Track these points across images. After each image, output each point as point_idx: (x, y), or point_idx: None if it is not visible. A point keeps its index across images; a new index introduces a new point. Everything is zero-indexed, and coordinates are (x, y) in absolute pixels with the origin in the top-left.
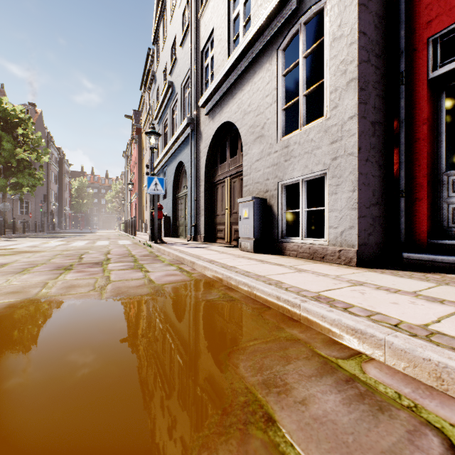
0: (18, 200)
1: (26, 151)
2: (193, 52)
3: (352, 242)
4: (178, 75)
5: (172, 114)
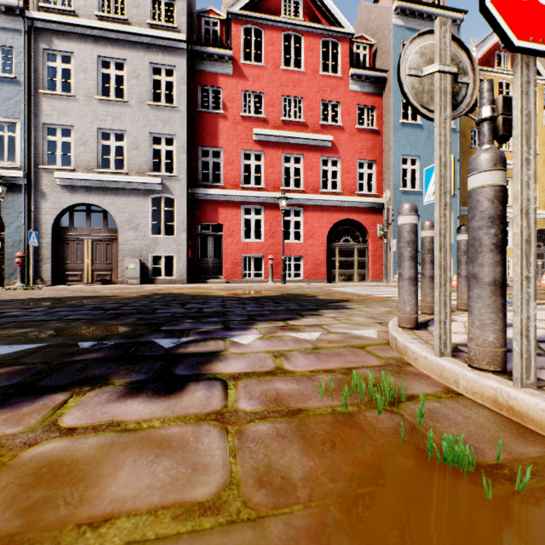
0: None
1: None
2: (25, 111)
3: (185, 277)
4: None
5: None
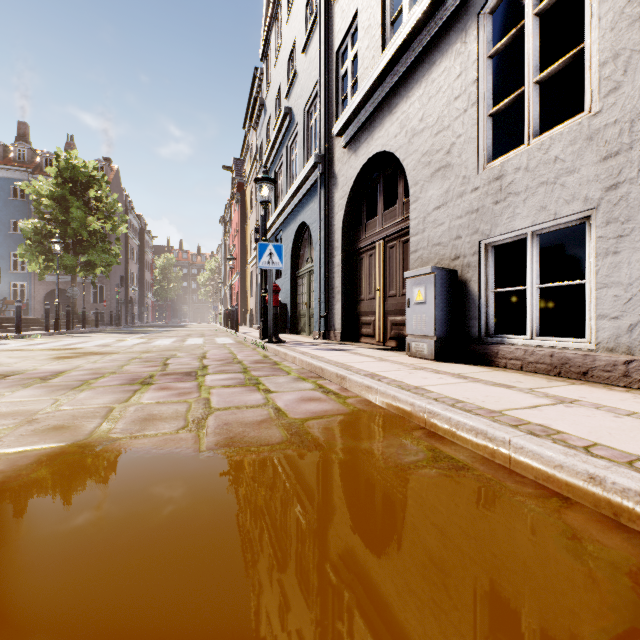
0: (90, 285)
1: (100, 219)
2: (322, 56)
3: None
4: (299, 95)
5: (289, 155)
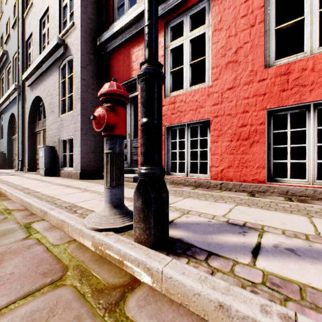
0: None
1: None
2: (20, 38)
3: (79, 169)
4: (11, 48)
5: (8, 74)
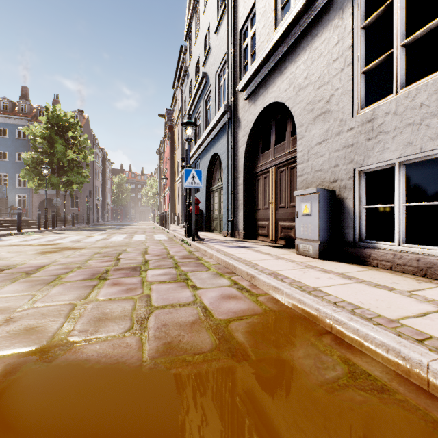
0: (69, 196)
1: (75, 151)
2: (229, 35)
3: None
4: (213, 63)
5: (205, 105)
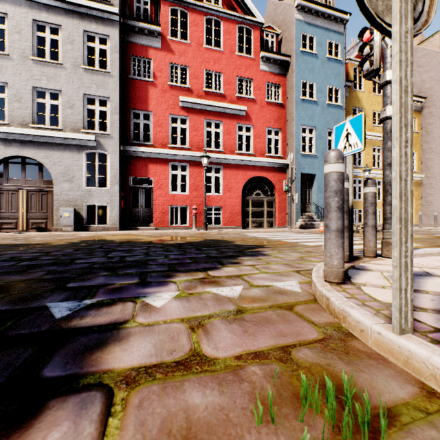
0: None
1: None
2: None
3: (118, 225)
4: None
5: None
